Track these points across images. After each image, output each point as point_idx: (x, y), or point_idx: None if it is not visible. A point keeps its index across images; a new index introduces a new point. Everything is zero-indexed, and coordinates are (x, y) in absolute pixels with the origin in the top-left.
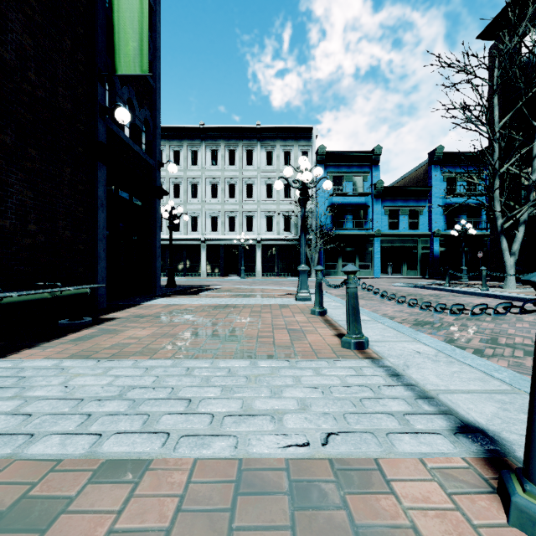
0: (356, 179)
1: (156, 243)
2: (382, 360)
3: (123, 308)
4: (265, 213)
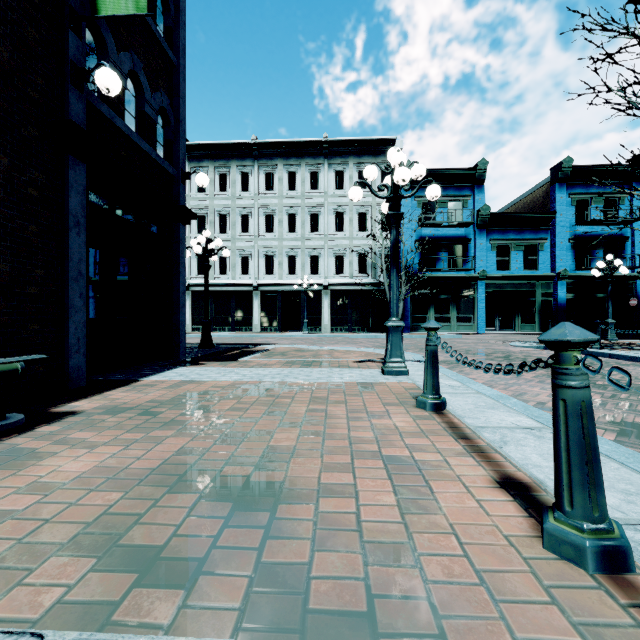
0: (453, 205)
1: (178, 286)
2: None
3: (108, 388)
4: (333, 251)
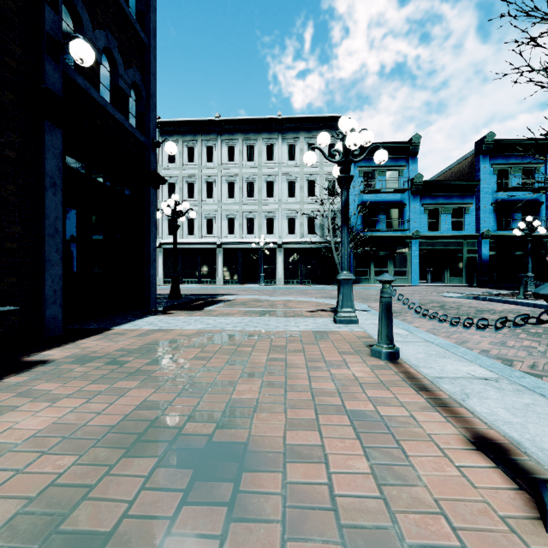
0: (390, 174)
1: (149, 243)
2: None
3: (82, 336)
4: (286, 214)
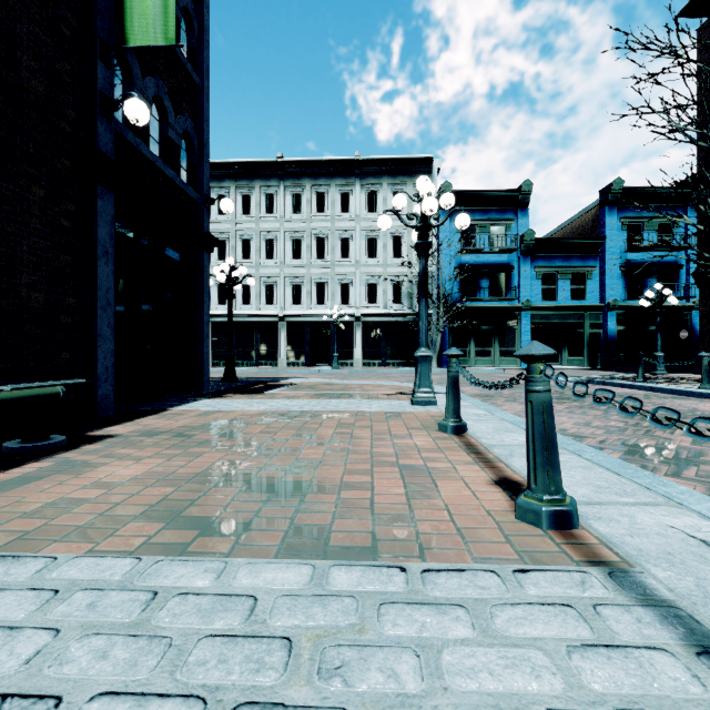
0: (495, 229)
1: (202, 316)
2: (635, 573)
3: (137, 416)
4: (366, 279)
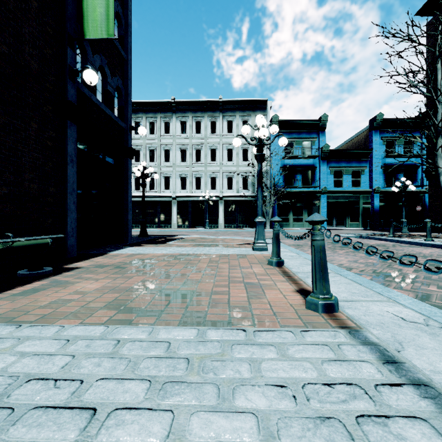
0: (305, 144)
1: (127, 197)
2: (362, 332)
3: (91, 257)
4: (226, 174)
